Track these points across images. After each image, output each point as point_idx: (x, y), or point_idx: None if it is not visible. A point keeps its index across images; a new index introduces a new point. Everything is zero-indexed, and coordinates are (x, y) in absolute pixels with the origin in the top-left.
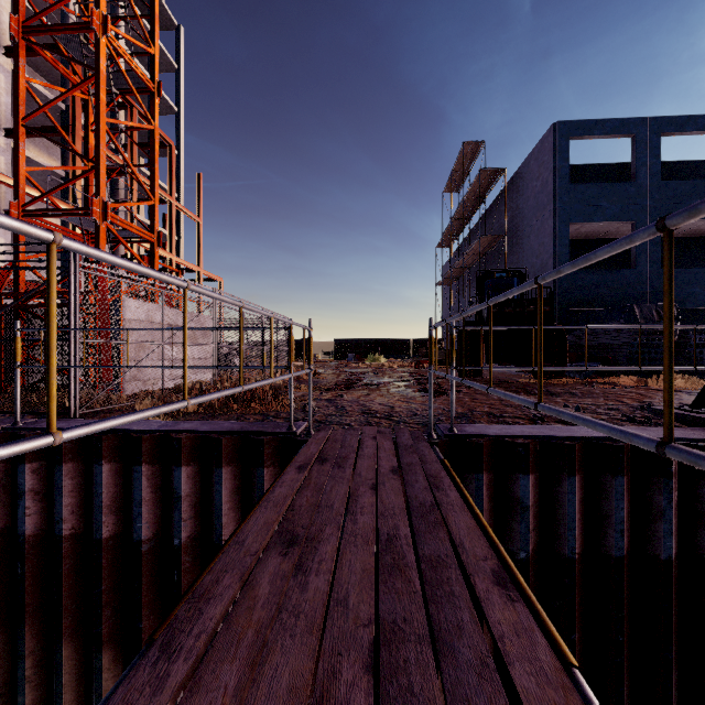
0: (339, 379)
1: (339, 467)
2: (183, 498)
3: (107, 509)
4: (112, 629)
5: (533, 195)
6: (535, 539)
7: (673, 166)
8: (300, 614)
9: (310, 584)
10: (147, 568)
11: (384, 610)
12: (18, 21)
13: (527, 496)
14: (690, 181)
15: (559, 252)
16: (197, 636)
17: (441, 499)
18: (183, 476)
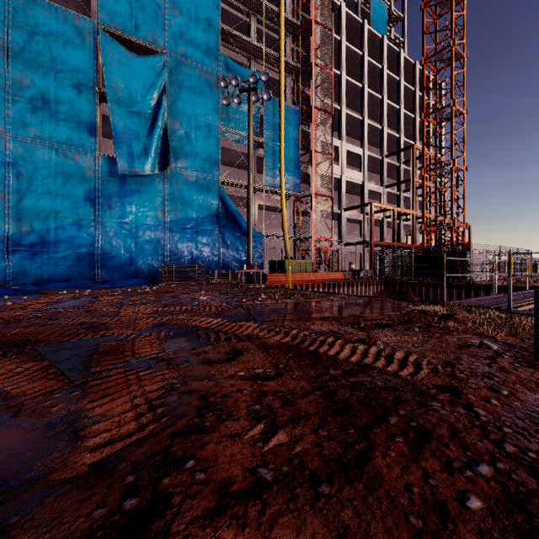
0: None
1: None
2: None
3: None
4: None
5: None
6: None
7: None
8: None
9: None
10: None
11: None
12: (423, 169)
13: None
14: None
15: None
16: None
17: None
18: None
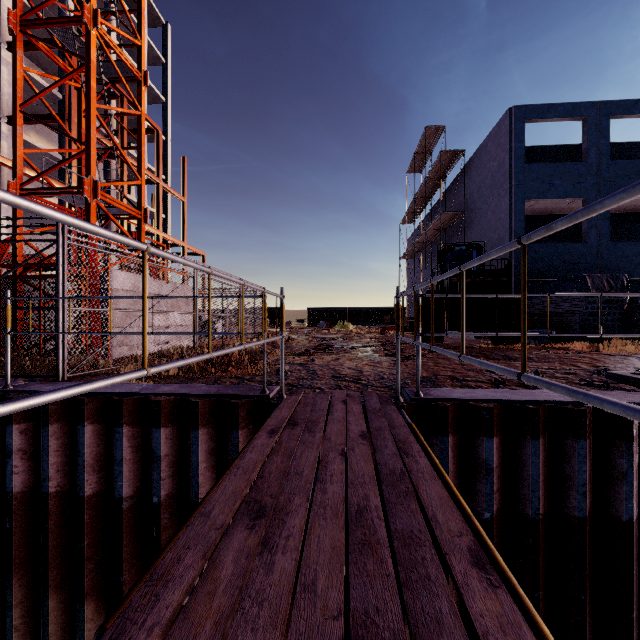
0: (311, 344)
1: (310, 431)
2: (161, 458)
3: (90, 468)
4: (95, 582)
5: (490, 174)
6: (499, 499)
7: (621, 147)
8: (263, 601)
9: (276, 564)
10: (127, 525)
11: (355, 598)
12: (16, 15)
13: (491, 458)
14: (637, 160)
15: (514, 227)
16: (150, 629)
17: (410, 466)
18: (161, 437)
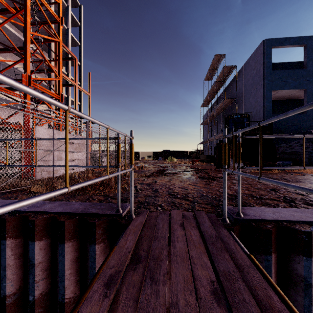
0: (154, 170)
1: (152, 281)
2: (36, 265)
3: None
4: None
5: (251, 78)
6: None
7: None
8: None
9: None
10: None
11: None
12: None
13: (309, 275)
14: None
15: (266, 105)
16: None
17: None
18: (36, 248)
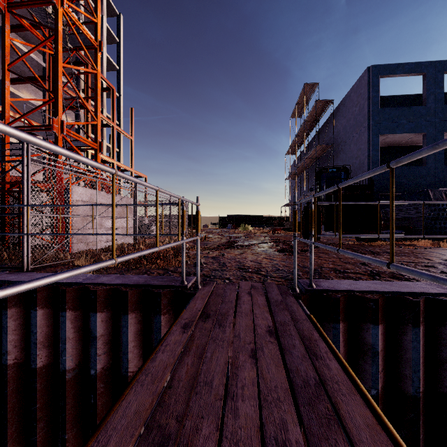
0: (222, 241)
1: (220, 326)
2: (98, 338)
3: (40, 345)
4: (45, 437)
5: (353, 117)
6: (383, 378)
7: None
8: None
9: None
10: (70, 392)
11: None
12: None
13: (377, 343)
14: None
15: (372, 155)
16: None
17: (323, 373)
18: (98, 320)
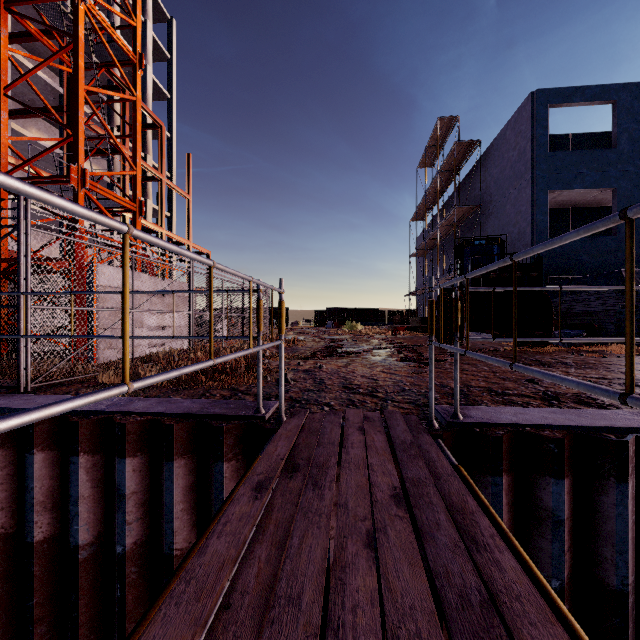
0: (318, 346)
1: (315, 487)
2: (127, 496)
3: (40, 506)
4: None
5: (510, 165)
6: (570, 561)
7: None
8: None
9: None
10: (85, 579)
11: None
12: None
13: (560, 507)
14: None
15: (537, 220)
16: None
17: (491, 577)
18: (127, 469)
